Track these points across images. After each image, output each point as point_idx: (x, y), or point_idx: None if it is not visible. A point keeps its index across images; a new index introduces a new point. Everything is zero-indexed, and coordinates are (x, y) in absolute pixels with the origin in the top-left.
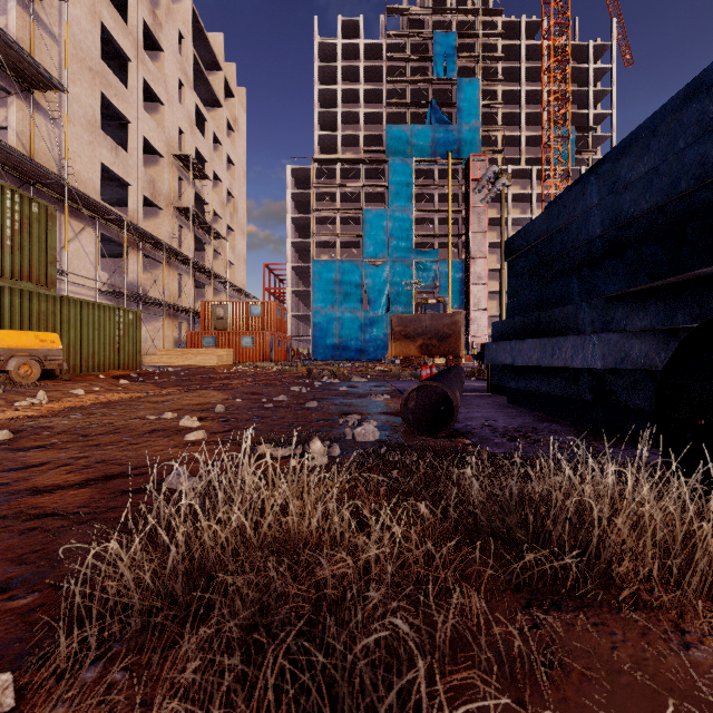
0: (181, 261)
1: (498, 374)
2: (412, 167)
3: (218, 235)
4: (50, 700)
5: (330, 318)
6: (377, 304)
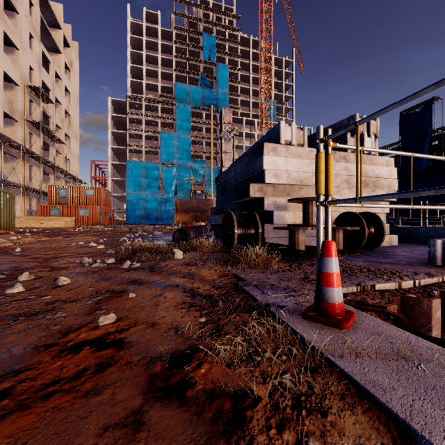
0: (32, 157)
1: (212, 227)
2: (190, 110)
3: (60, 141)
4: (119, 262)
5: (138, 198)
6: (169, 190)
